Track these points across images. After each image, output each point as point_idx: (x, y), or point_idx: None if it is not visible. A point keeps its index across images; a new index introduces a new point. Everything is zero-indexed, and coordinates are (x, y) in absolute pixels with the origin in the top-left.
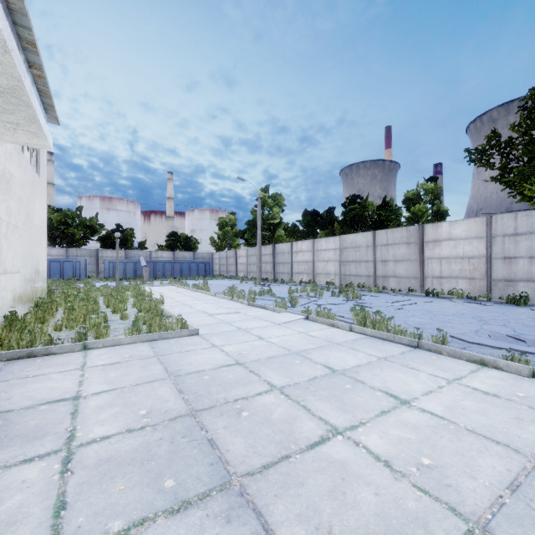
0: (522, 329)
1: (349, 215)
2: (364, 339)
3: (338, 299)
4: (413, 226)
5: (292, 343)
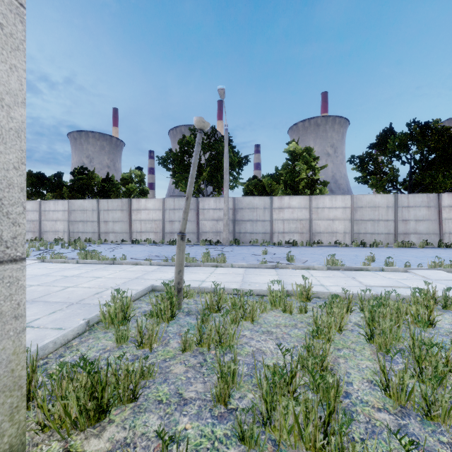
0: (164, 253)
1: (77, 183)
2: (85, 265)
3: (67, 250)
4: (125, 199)
5: (36, 272)
